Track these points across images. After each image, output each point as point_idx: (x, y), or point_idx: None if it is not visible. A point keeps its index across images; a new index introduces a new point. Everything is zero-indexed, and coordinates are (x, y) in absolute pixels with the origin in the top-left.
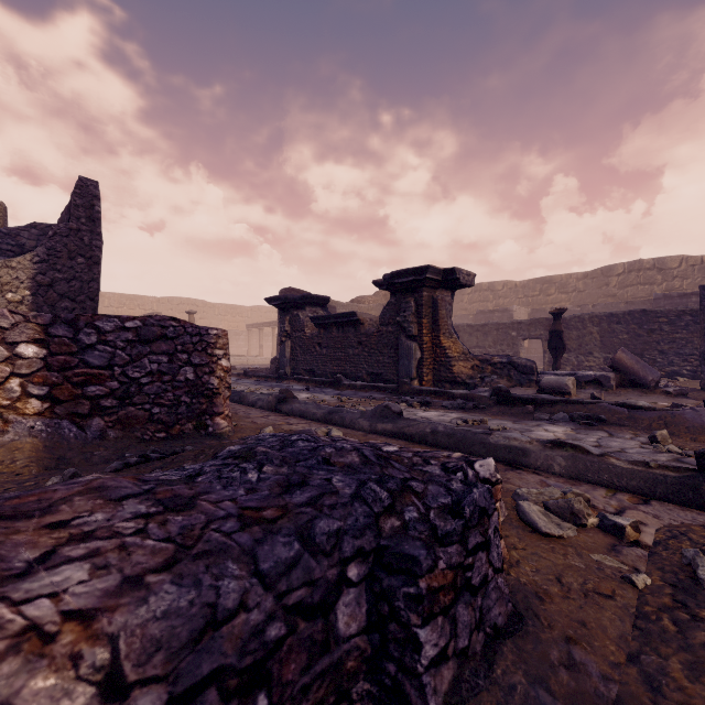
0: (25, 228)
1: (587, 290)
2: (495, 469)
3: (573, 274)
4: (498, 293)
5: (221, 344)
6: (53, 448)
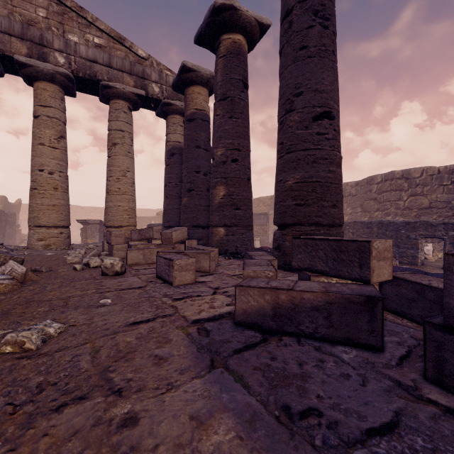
0: None
1: (271, 205)
2: None
3: (267, 197)
4: None
5: None
6: None
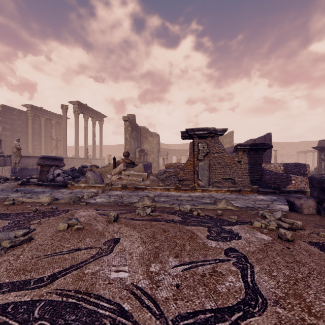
0: (249, 140)
1: None
2: None
3: None
4: None
5: (308, 166)
6: None
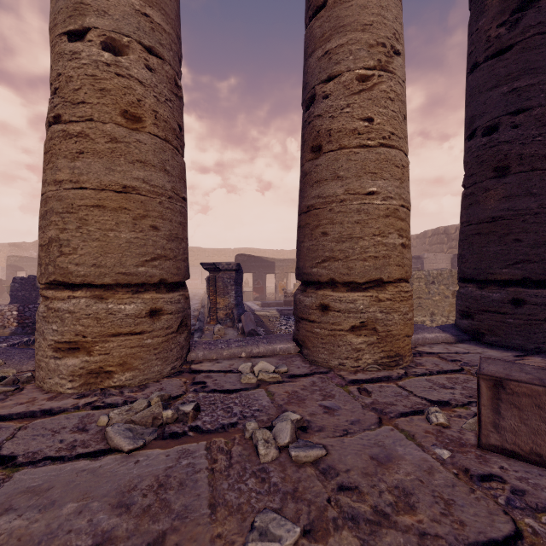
0: None
1: None
2: (3, 345)
3: None
4: (451, 236)
5: None
6: (13, 333)
